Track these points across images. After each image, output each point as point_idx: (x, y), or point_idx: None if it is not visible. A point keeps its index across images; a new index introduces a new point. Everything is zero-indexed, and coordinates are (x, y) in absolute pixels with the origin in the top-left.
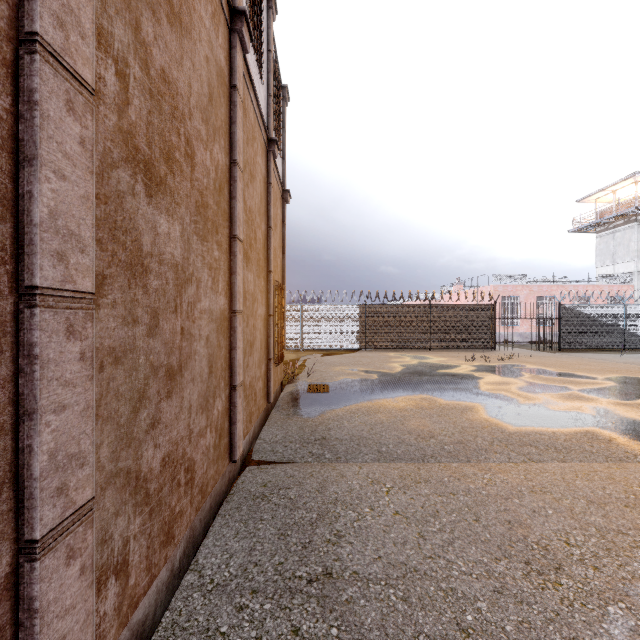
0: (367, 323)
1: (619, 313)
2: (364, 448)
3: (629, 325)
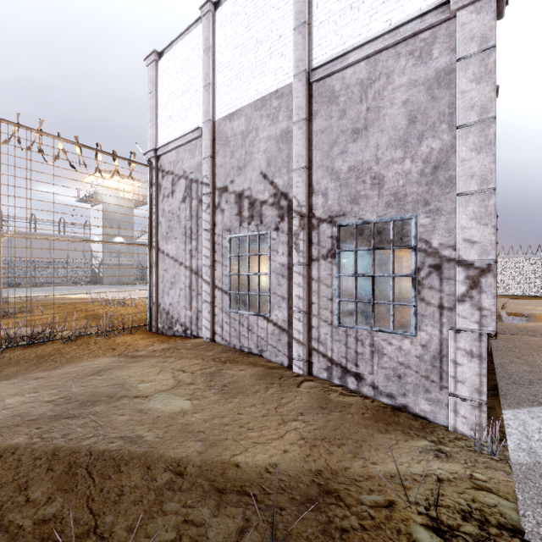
0: None
1: None
2: None
3: None
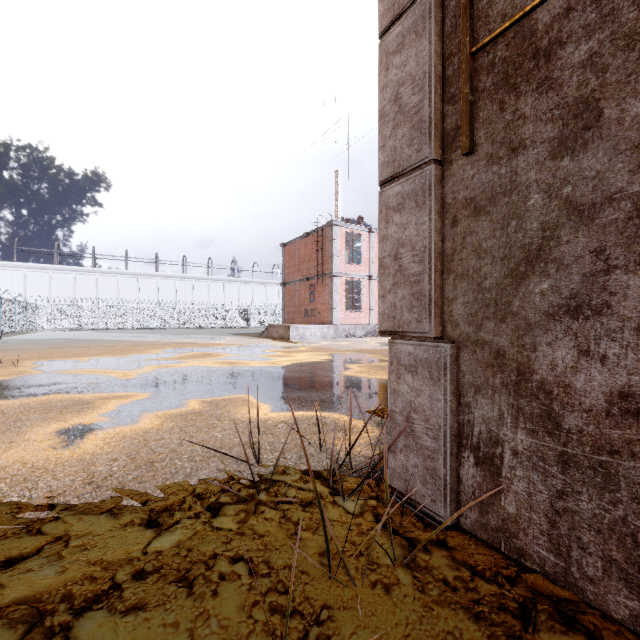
0: None
1: None
2: None
3: None
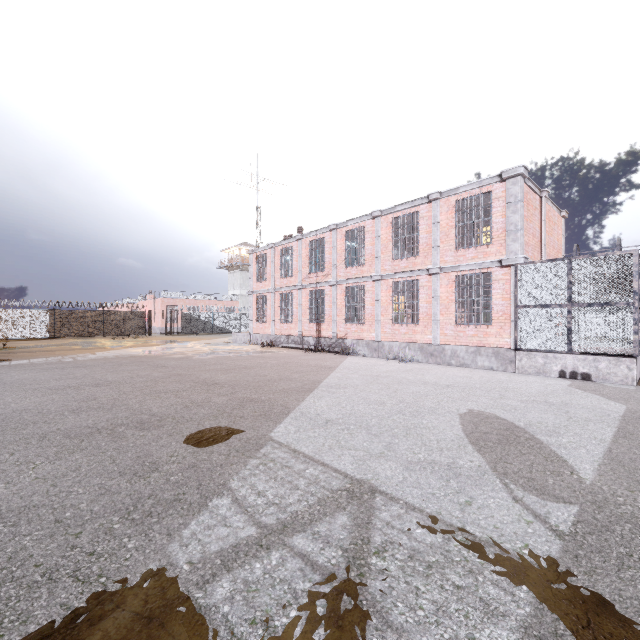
0: (56, 321)
1: (211, 316)
2: (25, 352)
3: (215, 322)
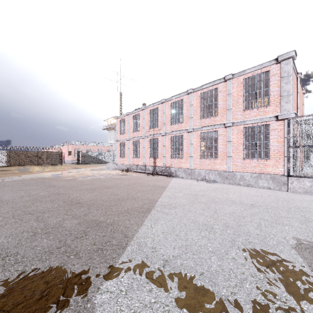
0: (11, 157)
1: (97, 154)
2: None
3: (100, 157)
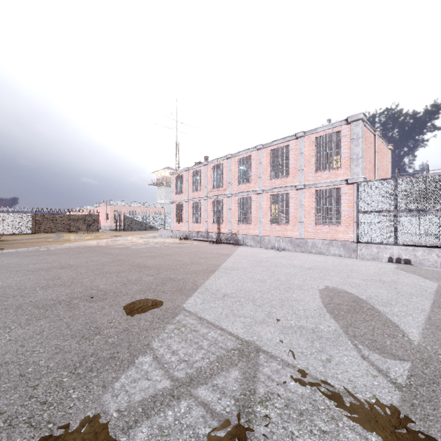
0: (36, 222)
1: (144, 218)
2: (14, 243)
3: (147, 222)
